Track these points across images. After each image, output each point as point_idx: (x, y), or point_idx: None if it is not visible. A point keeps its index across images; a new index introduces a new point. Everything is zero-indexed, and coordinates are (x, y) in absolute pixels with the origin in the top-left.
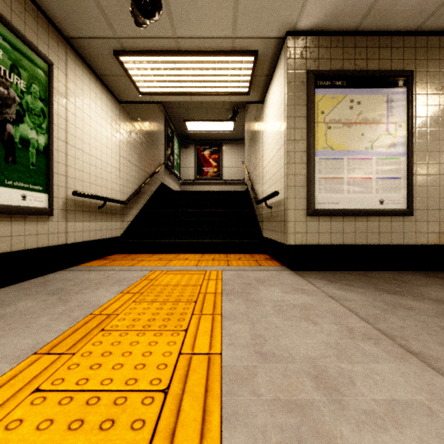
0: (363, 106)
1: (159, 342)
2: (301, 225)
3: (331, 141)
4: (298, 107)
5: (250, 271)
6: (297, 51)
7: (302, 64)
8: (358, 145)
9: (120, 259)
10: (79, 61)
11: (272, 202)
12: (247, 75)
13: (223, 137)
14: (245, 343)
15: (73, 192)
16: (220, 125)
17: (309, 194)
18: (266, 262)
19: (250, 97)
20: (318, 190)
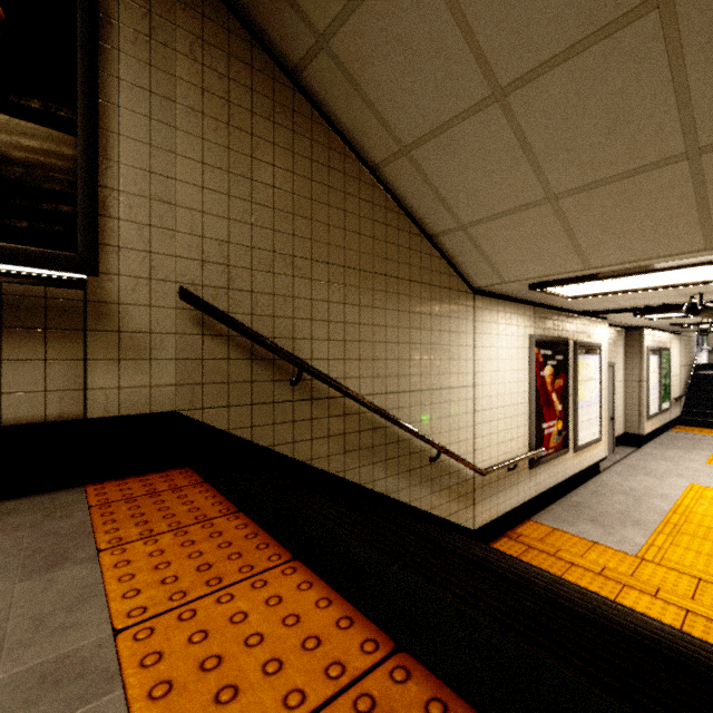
0: None
1: None
2: None
3: None
4: None
5: None
6: None
7: None
8: None
9: (688, 429)
10: (671, 336)
11: None
12: None
13: None
14: None
15: (674, 398)
16: None
17: None
18: None
19: None
20: None
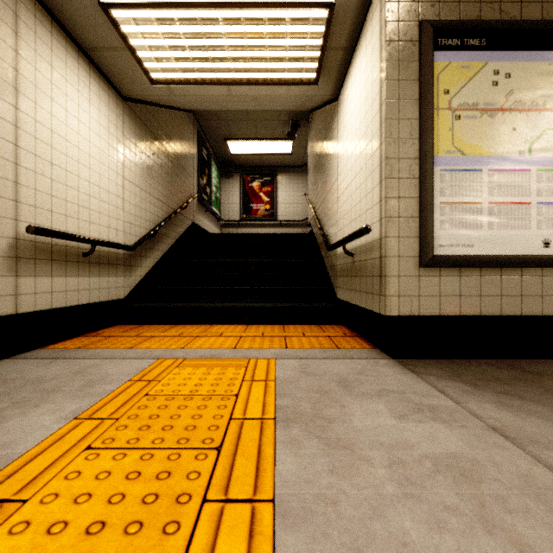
0: (515, 81)
1: None
2: (410, 282)
3: (461, 141)
4: (405, 83)
5: (322, 360)
6: None
7: (411, 10)
8: (507, 147)
9: (119, 334)
10: (44, 16)
11: (354, 246)
12: (315, 48)
13: (278, 163)
14: None
15: (27, 227)
16: (274, 145)
17: (425, 230)
18: (346, 341)
19: (318, 89)
20: (439, 223)
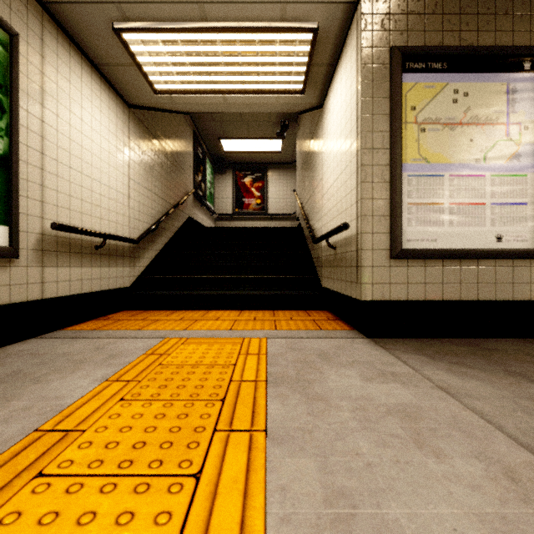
0: (472, 99)
1: (139, 513)
2: (382, 272)
3: (425, 150)
4: (378, 100)
5: (307, 339)
6: (376, 19)
7: (383, 38)
8: (465, 155)
9: (126, 318)
10: (64, 39)
11: (336, 239)
12: (302, 64)
13: (269, 160)
14: (313, 517)
15: (52, 224)
16: (264, 144)
17: (394, 227)
18: (329, 324)
19: (304, 98)
20: (407, 221)
